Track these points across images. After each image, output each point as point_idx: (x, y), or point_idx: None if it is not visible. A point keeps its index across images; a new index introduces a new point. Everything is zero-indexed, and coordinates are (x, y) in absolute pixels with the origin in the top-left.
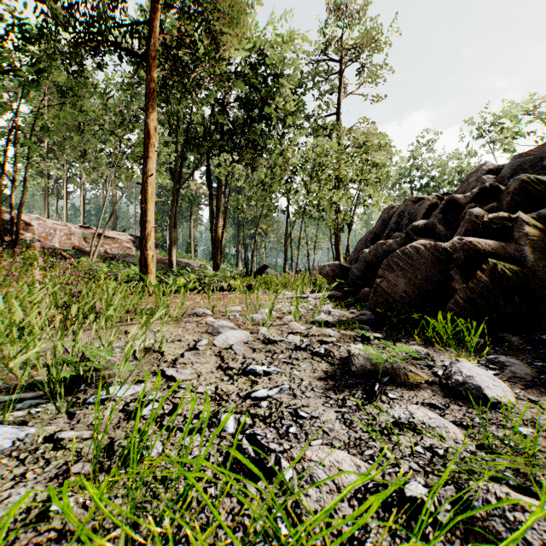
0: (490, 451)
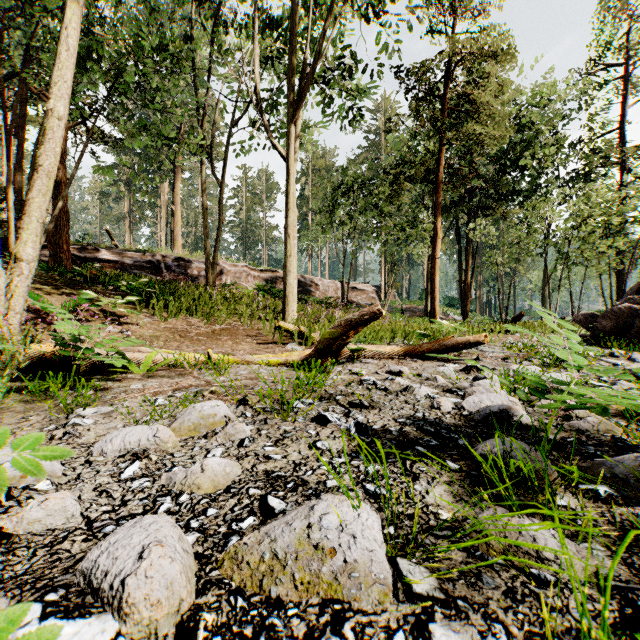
0: None
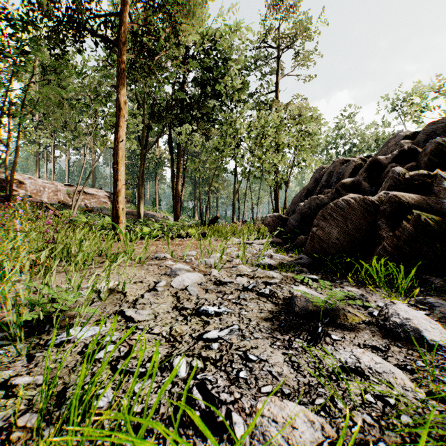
0: (440, 400)
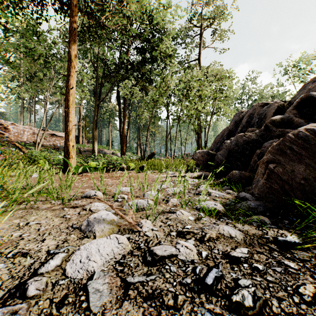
0: None
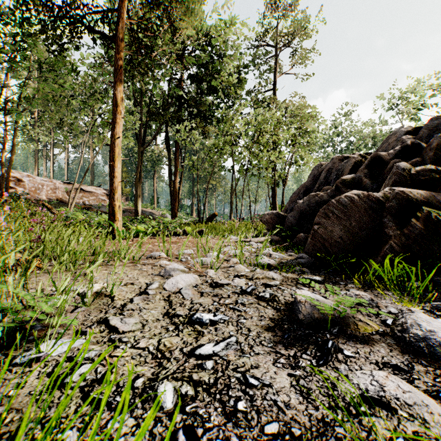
0: None
